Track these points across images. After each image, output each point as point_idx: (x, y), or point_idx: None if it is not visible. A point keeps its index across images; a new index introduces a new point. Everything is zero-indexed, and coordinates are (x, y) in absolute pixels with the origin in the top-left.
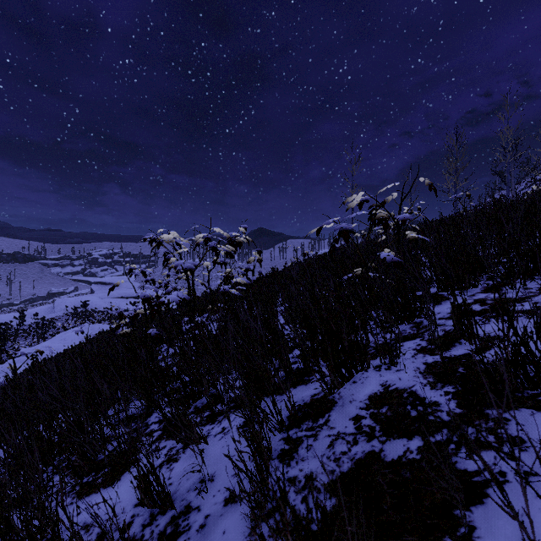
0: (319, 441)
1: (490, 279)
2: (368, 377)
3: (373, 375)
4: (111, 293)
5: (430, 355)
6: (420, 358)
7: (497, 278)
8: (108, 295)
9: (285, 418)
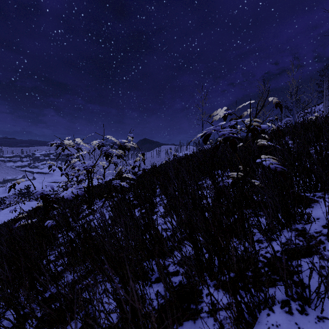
0: None
1: None
2: (279, 326)
3: (285, 323)
4: (47, 179)
5: None
6: None
7: None
8: (9, 192)
9: None
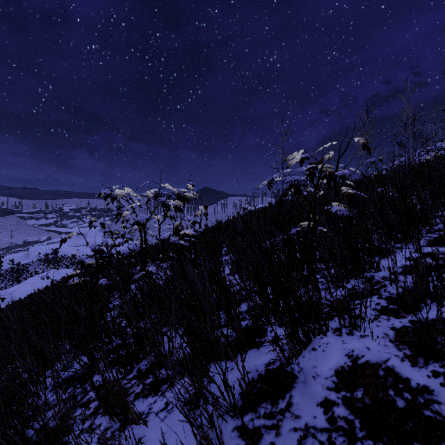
0: (284, 438)
1: (430, 232)
2: (328, 343)
3: (334, 341)
4: (78, 242)
5: (396, 318)
6: (385, 321)
7: (437, 231)
8: (60, 247)
9: (237, 396)
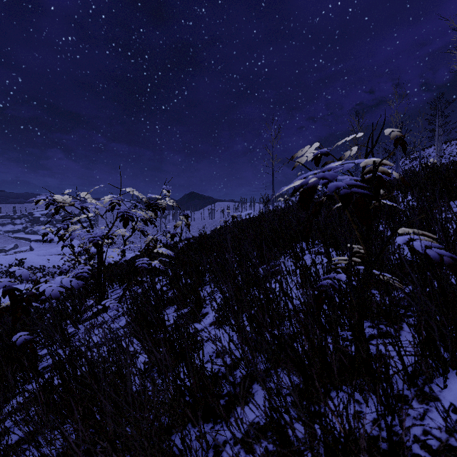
0: None
1: None
2: None
3: None
4: (50, 251)
5: None
6: None
7: None
8: None
9: None
